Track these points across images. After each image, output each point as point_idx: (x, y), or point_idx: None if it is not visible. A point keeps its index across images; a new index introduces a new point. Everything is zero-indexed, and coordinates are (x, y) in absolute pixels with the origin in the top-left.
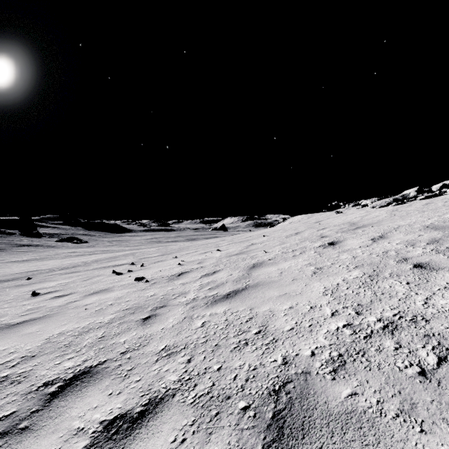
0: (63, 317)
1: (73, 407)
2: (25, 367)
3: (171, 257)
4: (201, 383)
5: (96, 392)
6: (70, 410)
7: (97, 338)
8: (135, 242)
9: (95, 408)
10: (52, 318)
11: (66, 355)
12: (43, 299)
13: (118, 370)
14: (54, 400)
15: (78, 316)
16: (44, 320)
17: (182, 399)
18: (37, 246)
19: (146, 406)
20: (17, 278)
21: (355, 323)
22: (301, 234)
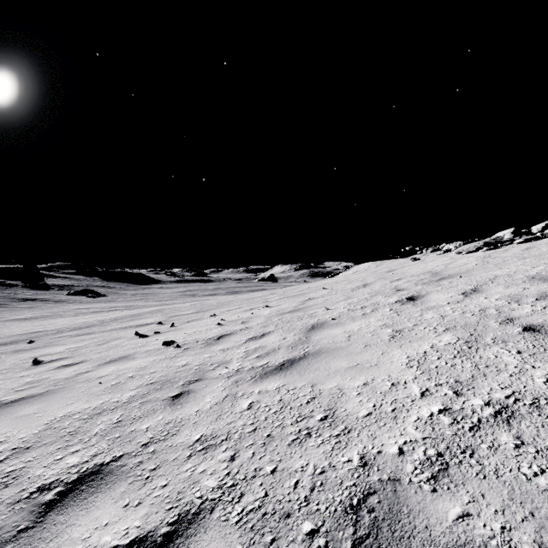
0: (70, 393)
1: (75, 525)
2: (16, 463)
3: (208, 314)
4: (250, 492)
5: (107, 502)
6: (71, 528)
7: (111, 423)
8: (164, 295)
9: (105, 527)
10: (56, 394)
11: (70, 447)
12: (46, 369)
13: (138, 469)
14: (50, 513)
15: (89, 392)
16: (45, 397)
17: (224, 516)
18: (44, 301)
19: (174, 525)
20: (17, 341)
21: (454, 407)
22: (370, 287)
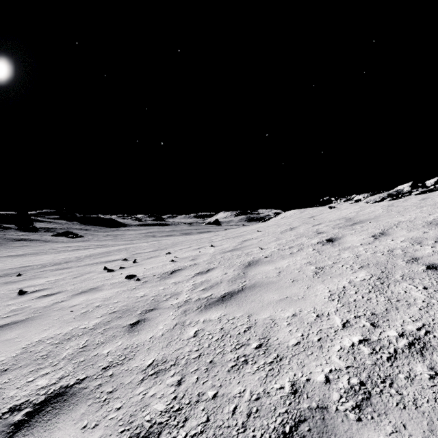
0: (46, 320)
1: None
2: None
3: (164, 252)
4: (193, 416)
5: (68, 423)
6: None
7: (78, 348)
8: (129, 236)
9: None
10: (35, 321)
11: (41, 369)
12: (29, 299)
13: (97, 391)
14: (17, 433)
15: (62, 319)
16: (25, 324)
17: None
18: (33, 241)
19: None
20: (8, 274)
21: (372, 338)
22: (296, 230)
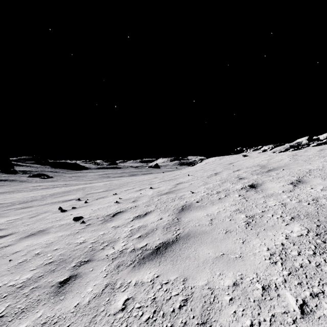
0: None
1: None
2: None
3: (112, 193)
4: None
5: None
6: None
7: None
8: (89, 177)
9: None
10: None
11: None
12: None
13: None
14: None
15: None
16: None
17: None
18: (12, 181)
19: None
20: None
21: None
22: (220, 175)
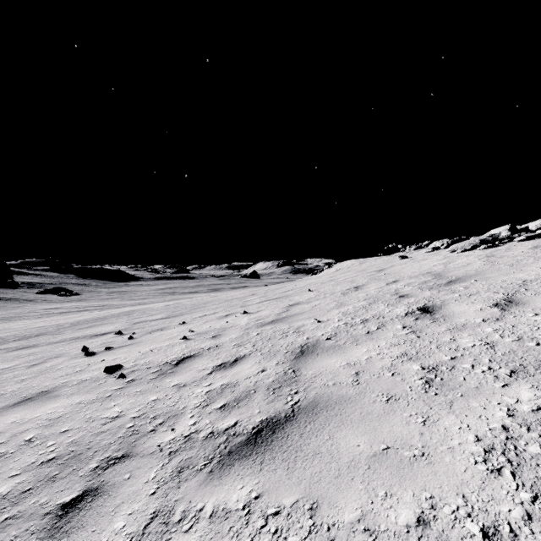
0: None
1: None
2: None
3: (177, 321)
4: None
5: None
6: None
7: None
8: (141, 293)
9: None
10: None
11: None
12: None
13: None
14: None
15: None
16: None
17: None
18: (9, 300)
19: None
20: None
21: None
22: (364, 290)
